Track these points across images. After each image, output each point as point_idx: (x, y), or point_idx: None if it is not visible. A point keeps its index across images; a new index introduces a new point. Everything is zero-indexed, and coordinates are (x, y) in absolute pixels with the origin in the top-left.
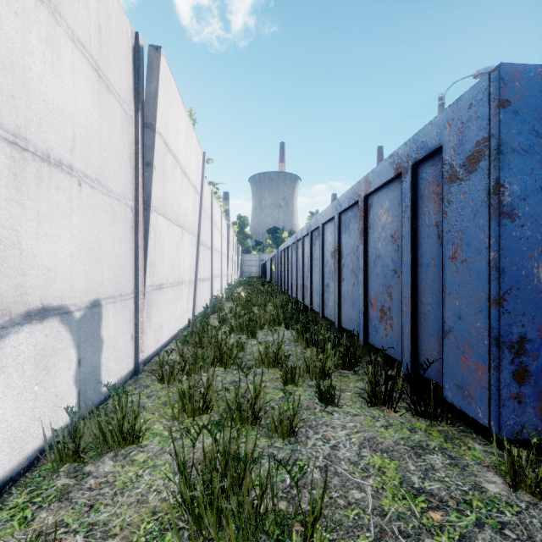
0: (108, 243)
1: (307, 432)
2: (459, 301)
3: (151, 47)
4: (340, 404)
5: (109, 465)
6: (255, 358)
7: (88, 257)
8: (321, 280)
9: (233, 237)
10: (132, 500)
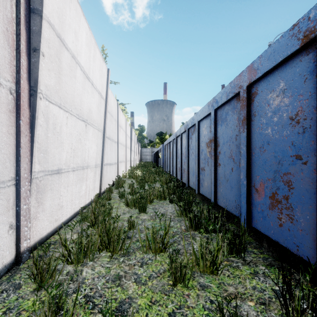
0: None
1: None
2: None
3: None
4: None
5: None
6: (143, 238)
7: None
8: (197, 165)
9: (134, 137)
10: None
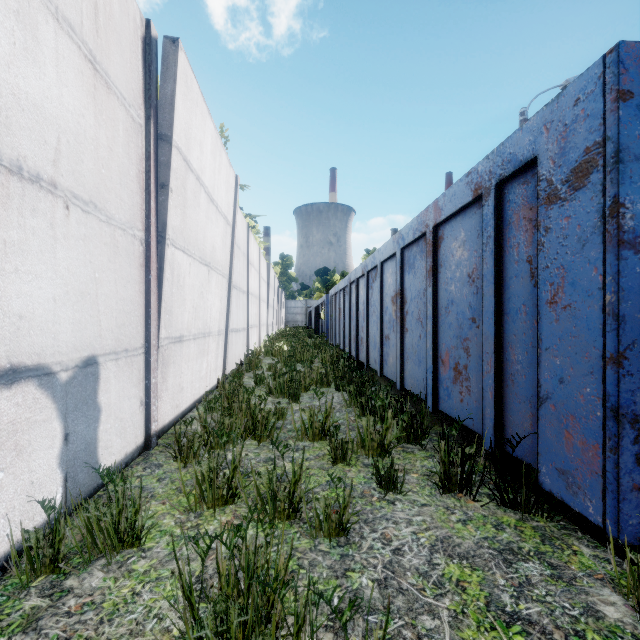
0: (108, 284)
1: (362, 529)
2: (560, 359)
3: (166, 39)
4: (404, 490)
5: (98, 577)
6: (297, 428)
7: (79, 302)
8: (379, 331)
9: (274, 280)
10: (123, 630)
